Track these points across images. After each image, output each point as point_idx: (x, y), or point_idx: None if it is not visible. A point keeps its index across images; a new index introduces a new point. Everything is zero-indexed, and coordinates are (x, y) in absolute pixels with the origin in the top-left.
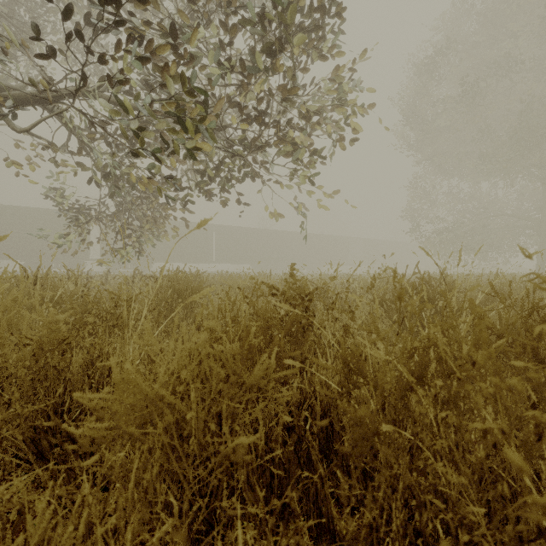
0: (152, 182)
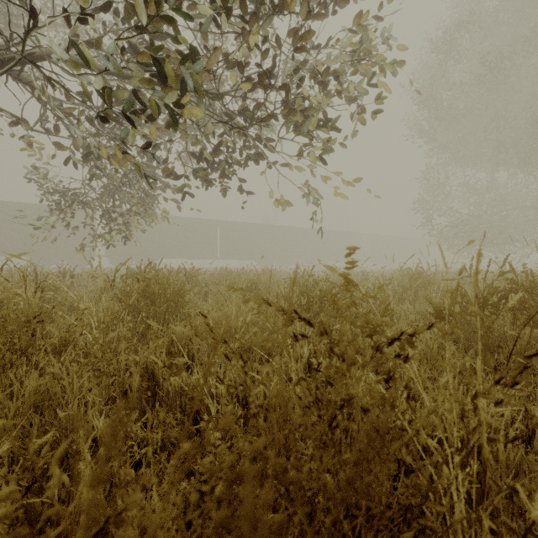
0: (128, 156)
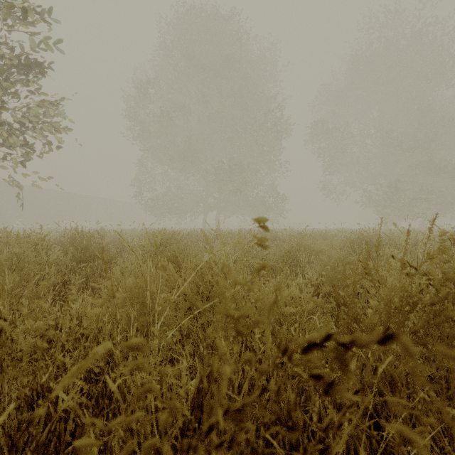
0: None
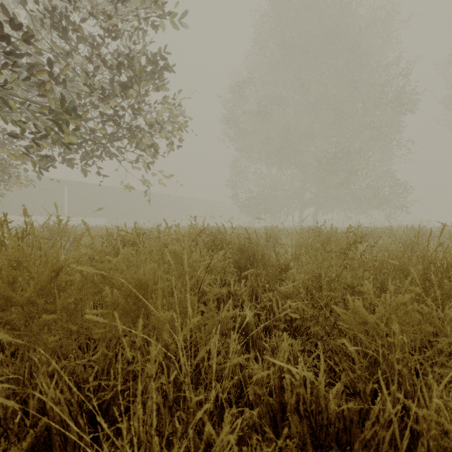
0: (27, 157)
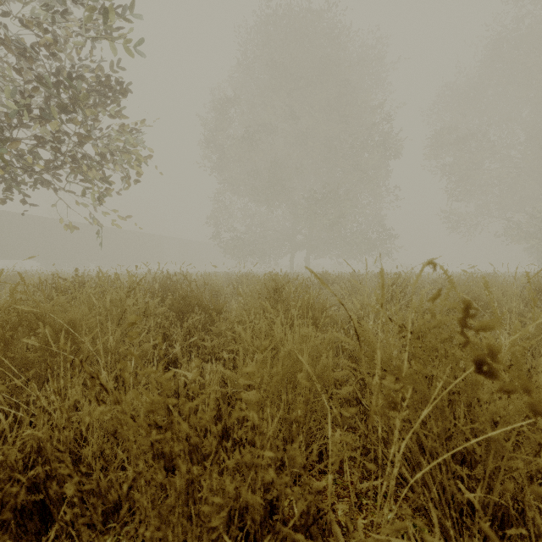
0: None
